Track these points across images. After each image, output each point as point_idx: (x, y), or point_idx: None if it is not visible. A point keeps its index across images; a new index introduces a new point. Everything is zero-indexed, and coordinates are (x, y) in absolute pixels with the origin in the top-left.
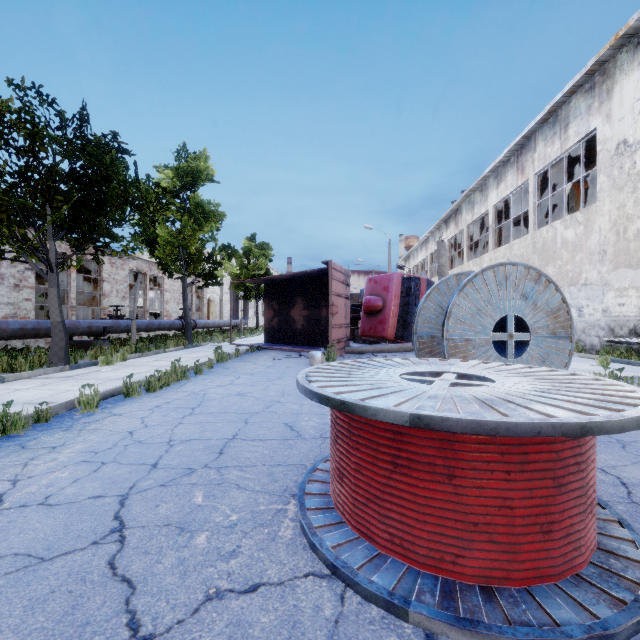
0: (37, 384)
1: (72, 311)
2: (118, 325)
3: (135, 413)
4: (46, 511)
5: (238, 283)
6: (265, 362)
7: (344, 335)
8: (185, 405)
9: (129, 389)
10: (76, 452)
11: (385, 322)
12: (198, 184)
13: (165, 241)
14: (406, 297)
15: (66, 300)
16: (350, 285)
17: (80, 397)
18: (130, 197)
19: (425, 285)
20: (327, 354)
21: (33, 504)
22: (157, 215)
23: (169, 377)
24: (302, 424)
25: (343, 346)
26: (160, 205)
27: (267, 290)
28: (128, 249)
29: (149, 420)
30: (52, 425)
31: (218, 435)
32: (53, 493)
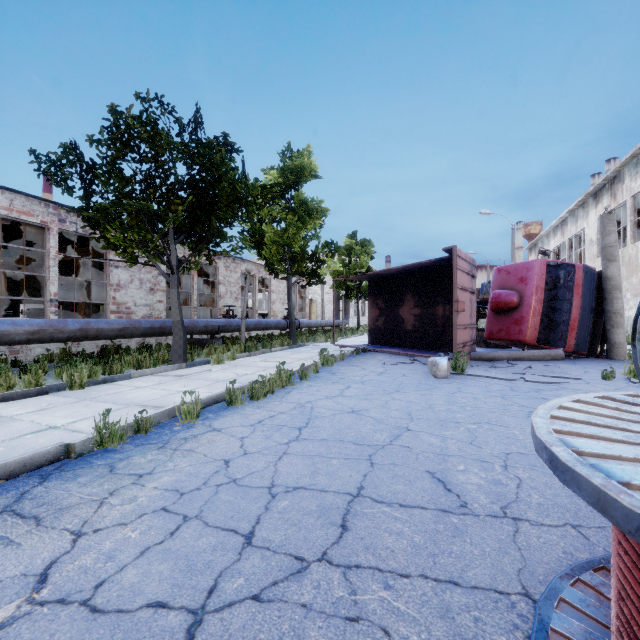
0: (155, 382)
1: (194, 311)
2: (230, 324)
3: (235, 430)
4: (82, 627)
5: (339, 282)
6: (374, 367)
7: (469, 338)
8: (290, 423)
9: (232, 396)
10: (160, 489)
11: (522, 322)
12: (302, 181)
13: (271, 241)
14: (550, 290)
15: (190, 301)
16: (475, 277)
17: (180, 405)
18: (239, 197)
19: (581, 273)
20: (454, 361)
21: (75, 600)
22: (264, 215)
23: (273, 383)
24: (459, 479)
25: (468, 351)
26: (266, 200)
27: (372, 287)
28: (237, 248)
29: (249, 443)
30: (150, 438)
31: (335, 484)
32: (107, 577)
